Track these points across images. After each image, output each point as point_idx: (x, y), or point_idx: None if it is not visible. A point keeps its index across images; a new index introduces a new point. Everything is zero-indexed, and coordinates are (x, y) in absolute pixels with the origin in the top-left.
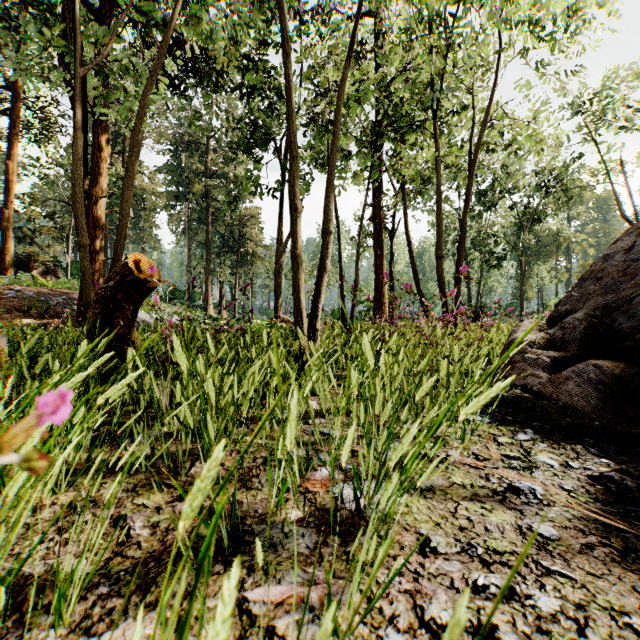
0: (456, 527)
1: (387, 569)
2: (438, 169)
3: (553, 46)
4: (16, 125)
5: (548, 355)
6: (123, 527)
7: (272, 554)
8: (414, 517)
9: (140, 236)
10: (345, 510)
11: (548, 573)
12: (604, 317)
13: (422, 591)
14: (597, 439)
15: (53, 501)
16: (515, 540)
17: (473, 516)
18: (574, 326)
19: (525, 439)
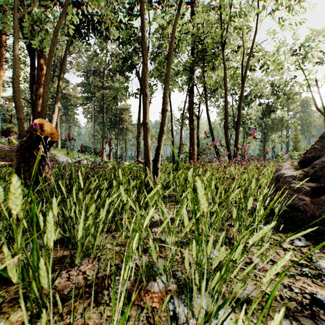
0: None
1: None
2: (226, 79)
3: (289, 11)
4: (2, 60)
5: (307, 185)
6: None
7: None
8: None
9: (68, 119)
10: None
11: None
12: None
13: None
14: None
15: None
16: None
17: None
18: (322, 166)
19: (301, 245)
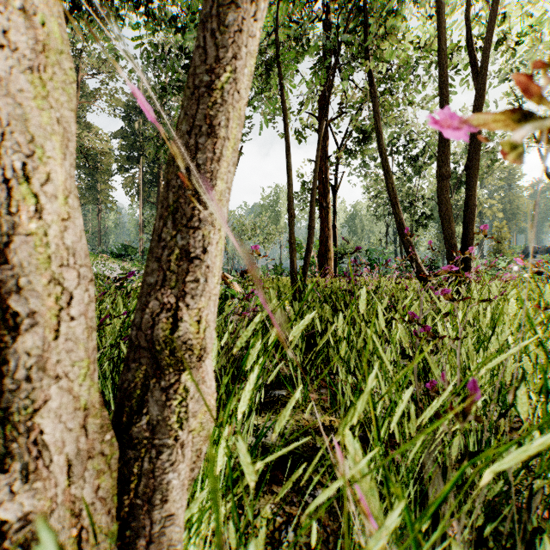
0: None
1: None
2: (443, 38)
3: None
4: None
5: None
6: None
7: None
8: None
9: (96, 197)
10: None
11: None
12: None
13: None
14: None
15: None
16: None
17: None
18: None
19: None
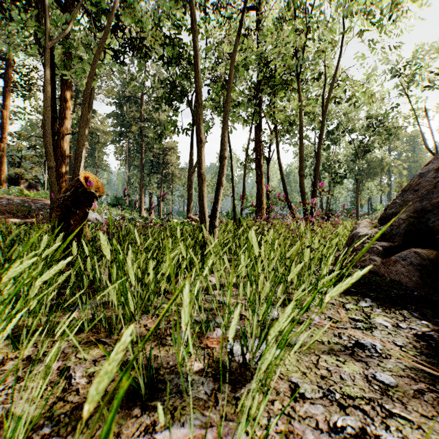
0: (318, 376)
1: (267, 412)
2: (300, 114)
3: (381, 29)
4: (9, 85)
5: (380, 245)
6: (66, 377)
7: (178, 399)
8: (286, 368)
9: (95, 162)
10: (235, 362)
11: (391, 415)
12: (420, 217)
13: (294, 431)
14: (417, 306)
15: (16, 355)
16: (363, 387)
17: (331, 367)
18: (399, 224)
19: (365, 306)
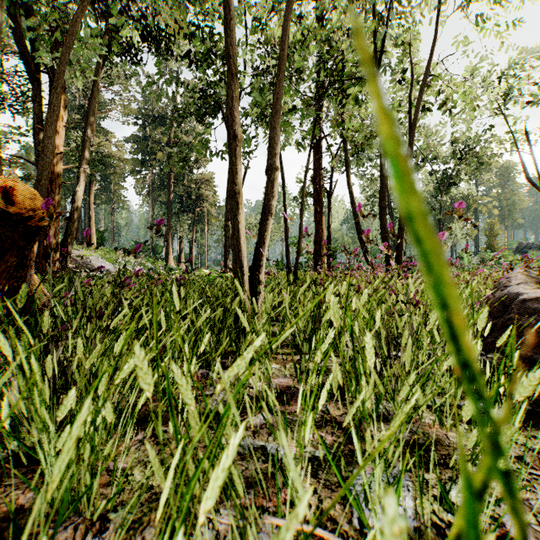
0: None
1: None
2: None
3: None
4: None
5: None
6: None
7: None
8: None
9: (110, 197)
10: None
11: None
12: None
13: None
14: None
15: None
16: None
17: None
18: None
19: None
